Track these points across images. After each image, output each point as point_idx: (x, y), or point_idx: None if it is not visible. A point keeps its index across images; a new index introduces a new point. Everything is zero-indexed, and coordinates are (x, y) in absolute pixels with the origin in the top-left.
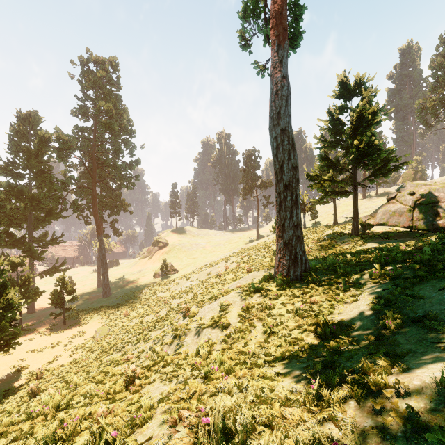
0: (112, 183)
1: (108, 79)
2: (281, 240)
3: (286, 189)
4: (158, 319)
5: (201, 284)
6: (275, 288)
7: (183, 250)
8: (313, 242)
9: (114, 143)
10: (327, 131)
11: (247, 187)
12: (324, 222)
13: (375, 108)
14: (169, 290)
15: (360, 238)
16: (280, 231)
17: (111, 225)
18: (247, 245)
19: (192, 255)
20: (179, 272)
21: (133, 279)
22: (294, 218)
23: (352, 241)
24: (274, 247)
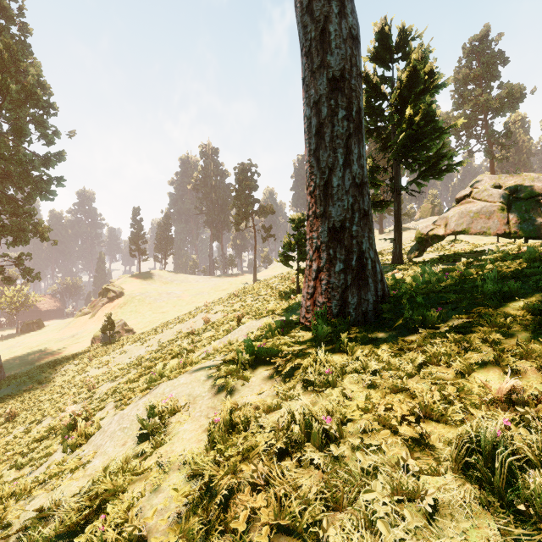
0: (16, 190)
1: (1, 6)
2: (323, 222)
3: (334, 89)
4: (43, 433)
5: (159, 350)
6: (323, 348)
7: (148, 302)
8: None
9: (11, 117)
10: None
11: (240, 212)
12: None
13: (432, 67)
14: (108, 364)
15: (413, 264)
16: (319, 202)
17: (18, 263)
18: (241, 290)
19: (161, 308)
20: (136, 333)
21: (56, 349)
22: (355, 166)
23: (404, 268)
24: (281, 287)
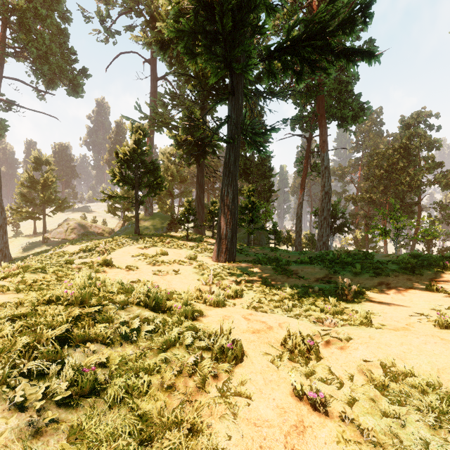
0: None
1: None
2: None
3: (0, 227)
4: None
5: None
6: None
7: None
8: (15, 249)
9: None
10: (26, 179)
11: None
12: (26, 232)
13: (54, 179)
14: None
15: (45, 245)
16: None
17: None
18: None
19: None
20: None
21: None
22: (5, 239)
23: (41, 246)
24: None
